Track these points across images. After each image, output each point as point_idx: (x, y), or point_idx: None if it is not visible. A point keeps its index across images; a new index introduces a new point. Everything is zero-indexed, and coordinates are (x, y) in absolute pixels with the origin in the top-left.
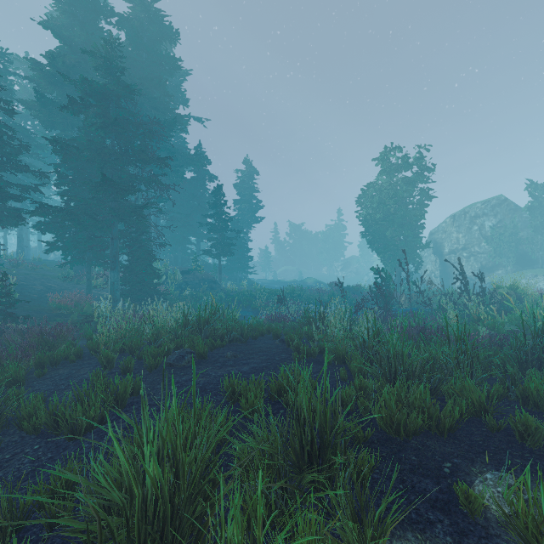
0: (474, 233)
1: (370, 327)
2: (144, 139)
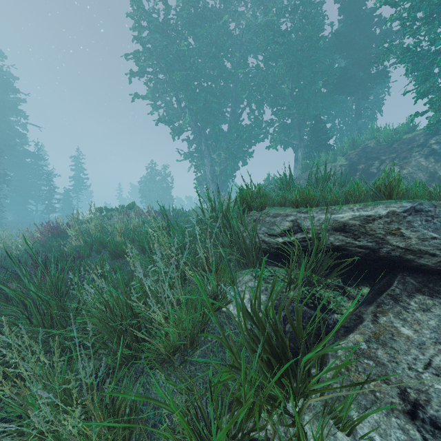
0: None
1: None
2: None
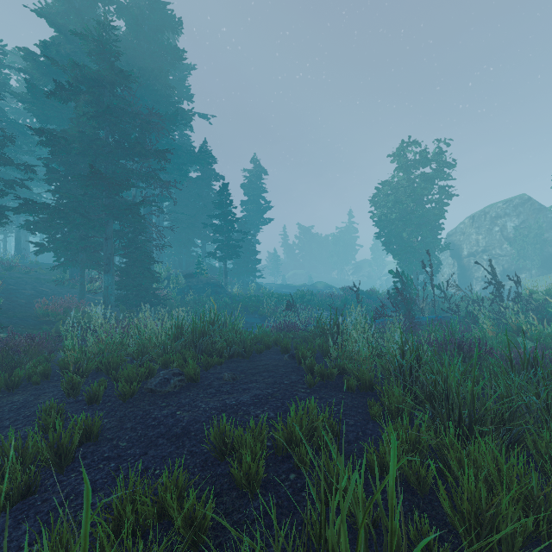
0: (495, 234)
1: (399, 342)
2: (141, 131)
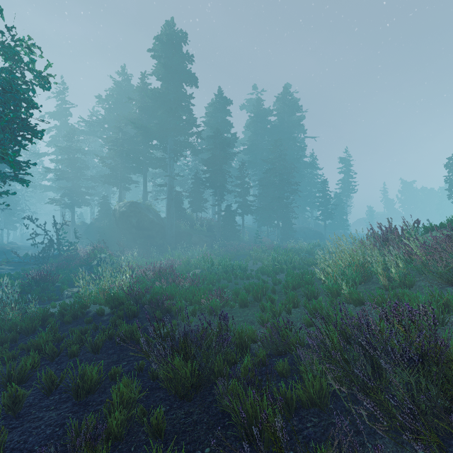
0: None
1: None
2: (289, 174)
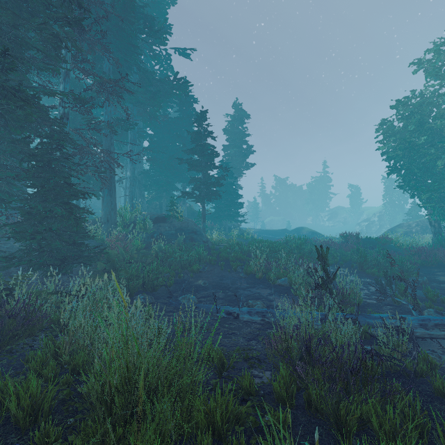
0: None
1: None
2: None
